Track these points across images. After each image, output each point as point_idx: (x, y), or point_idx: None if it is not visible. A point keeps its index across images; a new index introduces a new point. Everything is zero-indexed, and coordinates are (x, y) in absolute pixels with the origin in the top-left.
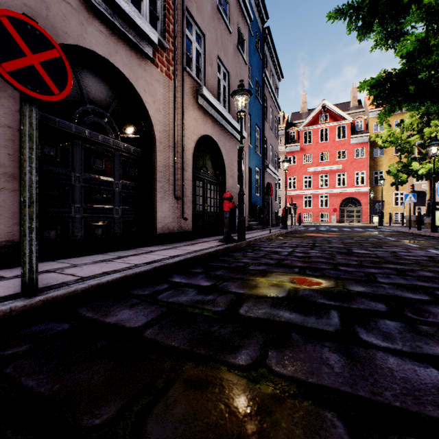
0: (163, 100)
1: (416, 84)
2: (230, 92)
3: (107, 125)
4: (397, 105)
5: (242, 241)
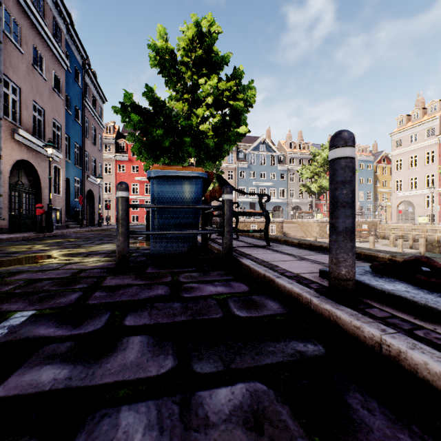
0: None
1: (155, 156)
2: (46, 125)
3: None
4: (151, 163)
5: (50, 232)
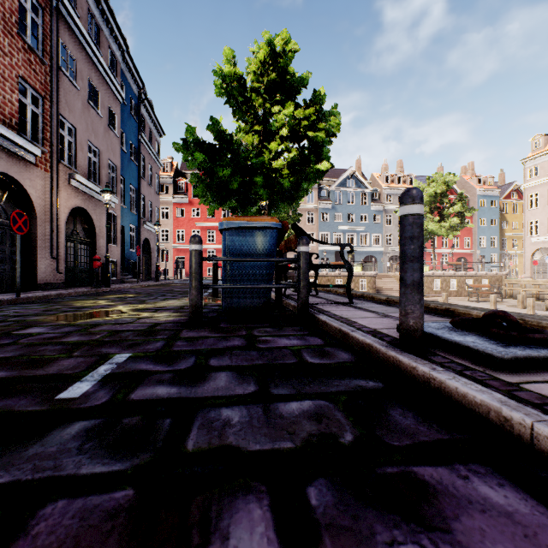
0: (43, 189)
1: (220, 199)
2: (101, 167)
3: (2, 211)
4: (216, 206)
5: (108, 287)
